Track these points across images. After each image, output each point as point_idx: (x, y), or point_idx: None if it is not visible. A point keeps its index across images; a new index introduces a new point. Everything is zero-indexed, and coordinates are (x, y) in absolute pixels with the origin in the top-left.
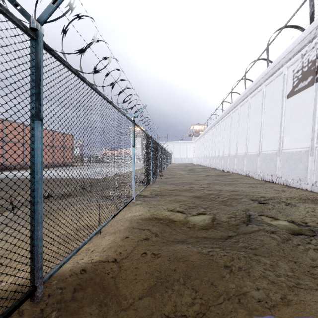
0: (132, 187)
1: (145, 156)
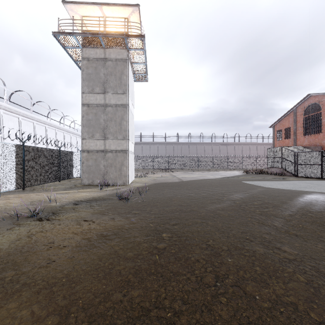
0: None
1: None
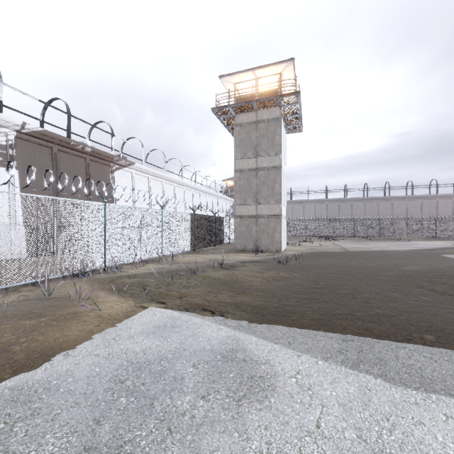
0: (164, 249)
1: (136, 231)
